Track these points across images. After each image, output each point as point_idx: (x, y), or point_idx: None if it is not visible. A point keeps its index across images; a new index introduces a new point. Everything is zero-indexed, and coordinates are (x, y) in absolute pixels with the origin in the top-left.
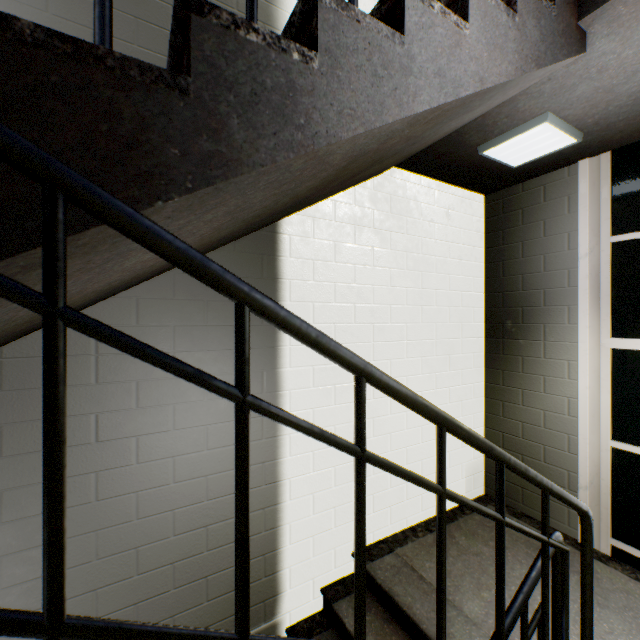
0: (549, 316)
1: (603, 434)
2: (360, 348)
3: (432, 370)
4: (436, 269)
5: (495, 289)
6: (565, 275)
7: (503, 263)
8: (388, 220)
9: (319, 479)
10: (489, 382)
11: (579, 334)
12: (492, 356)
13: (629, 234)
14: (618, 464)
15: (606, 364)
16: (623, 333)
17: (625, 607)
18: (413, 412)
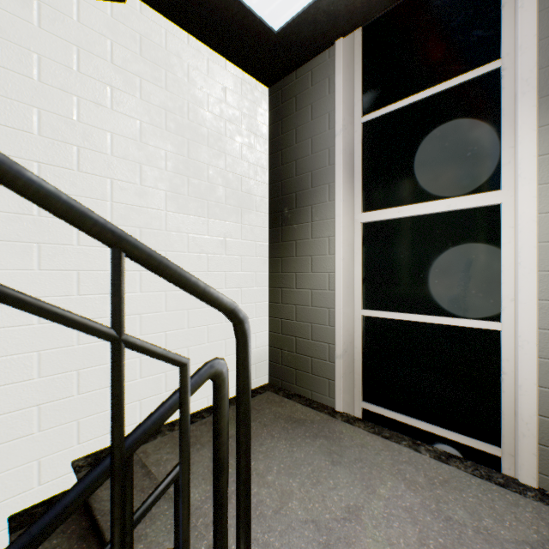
0: (315, 197)
1: (357, 305)
2: (89, 205)
3: (203, 250)
4: (208, 143)
5: (276, 179)
6: (327, 154)
7: (282, 152)
8: (137, 63)
9: (6, 368)
10: (272, 272)
11: (336, 209)
12: (274, 245)
13: (375, 113)
14: (367, 331)
15: (359, 238)
16: (371, 207)
17: (356, 460)
18: (176, 293)
